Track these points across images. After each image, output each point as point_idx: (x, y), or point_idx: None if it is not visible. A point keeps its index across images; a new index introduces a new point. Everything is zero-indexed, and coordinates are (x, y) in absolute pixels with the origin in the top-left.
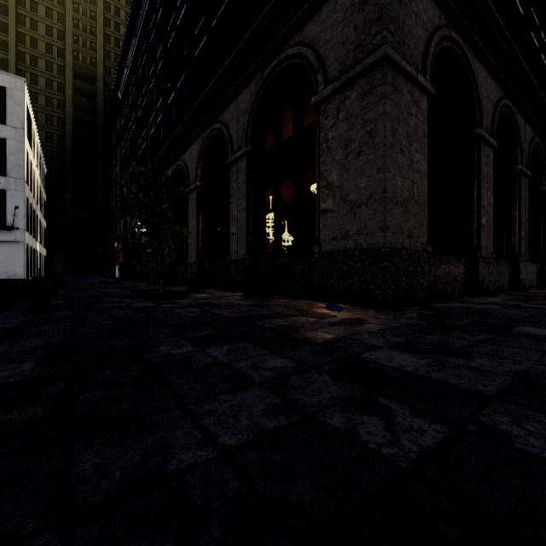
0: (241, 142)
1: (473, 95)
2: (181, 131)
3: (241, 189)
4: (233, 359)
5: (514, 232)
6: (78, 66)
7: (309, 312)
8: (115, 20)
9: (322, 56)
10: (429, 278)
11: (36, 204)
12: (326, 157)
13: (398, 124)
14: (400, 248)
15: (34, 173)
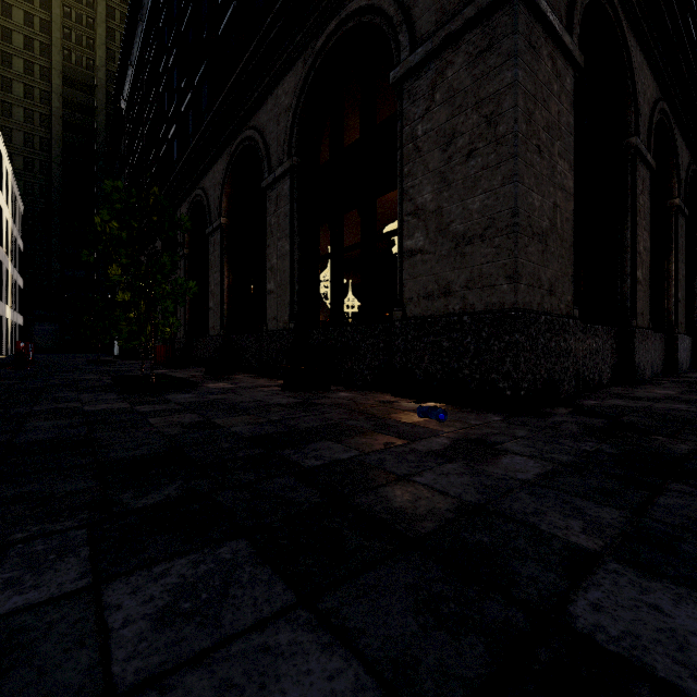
0: (283, 155)
1: (628, 86)
2: (198, 146)
3: (282, 225)
4: (161, 661)
5: (669, 293)
6: (70, 69)
7: (389, 422)
8: (121, 10)
9: (407, 4)
10: (576, 360)
11: (4, 253)
12: (413, 165)
13: (535, 106)
14: (537, 311)
15: (1, 211)
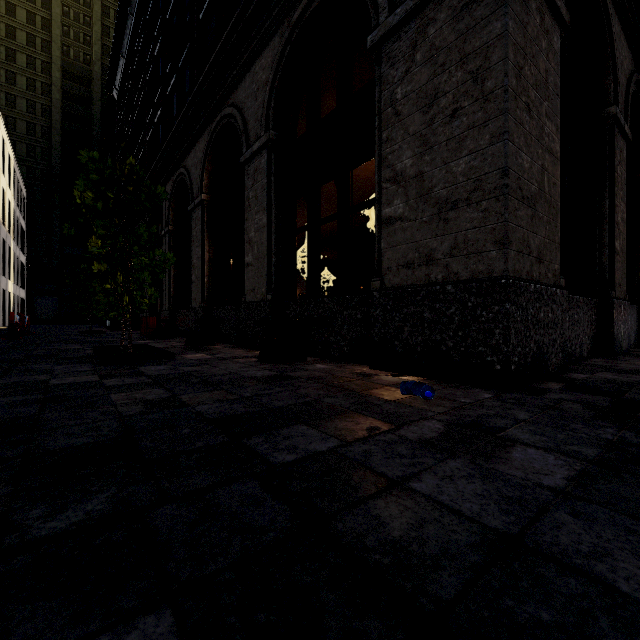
0: (260, 129)
1: (607, 54)
2: (181, 126)
3: (259, 198)
4: None
5: None
6: (69, 63)
7: (370, 400)
8: (115, 9)
9: None
10: (563, 331)
11: (7, 232)
12: (392, 130)
13: (524, 61)
14: (527, 280)
15: (4, 193)
